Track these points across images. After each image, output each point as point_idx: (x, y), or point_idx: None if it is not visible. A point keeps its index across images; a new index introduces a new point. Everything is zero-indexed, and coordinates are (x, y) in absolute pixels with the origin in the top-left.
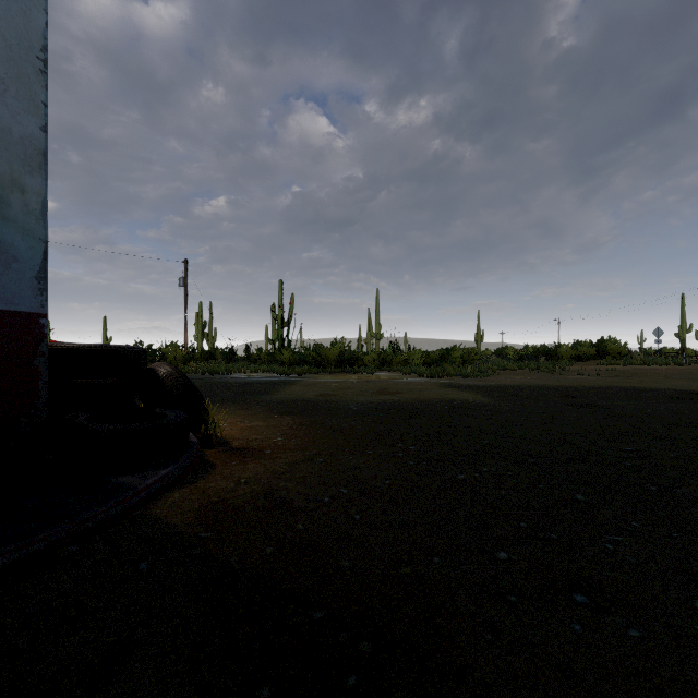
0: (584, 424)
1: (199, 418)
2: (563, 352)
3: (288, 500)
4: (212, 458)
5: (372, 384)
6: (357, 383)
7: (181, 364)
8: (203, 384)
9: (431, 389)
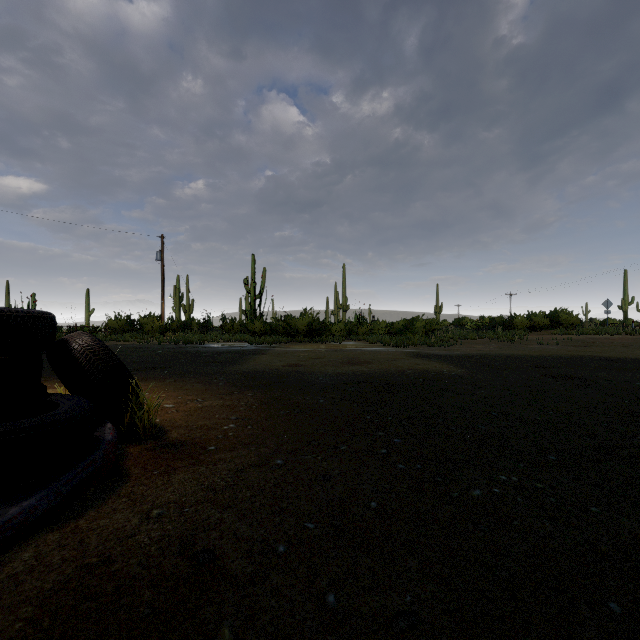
0: (579, 401)
1: (126, 402)
2: (518, 323)
3: (217, 555)
4: (130, 462)
5: (340, 353)
6: (325, 352)
7: (158, 334)
8: (172, 354)
9: (400, 359)
